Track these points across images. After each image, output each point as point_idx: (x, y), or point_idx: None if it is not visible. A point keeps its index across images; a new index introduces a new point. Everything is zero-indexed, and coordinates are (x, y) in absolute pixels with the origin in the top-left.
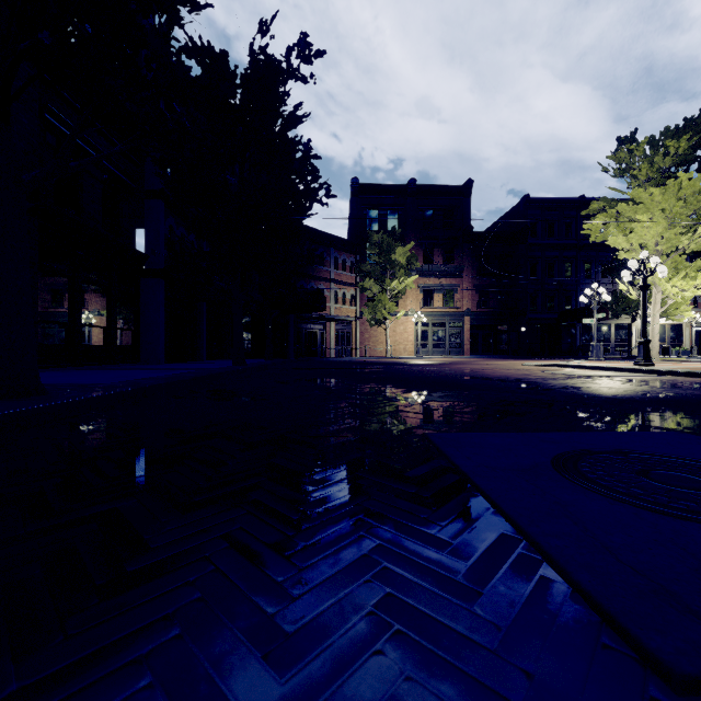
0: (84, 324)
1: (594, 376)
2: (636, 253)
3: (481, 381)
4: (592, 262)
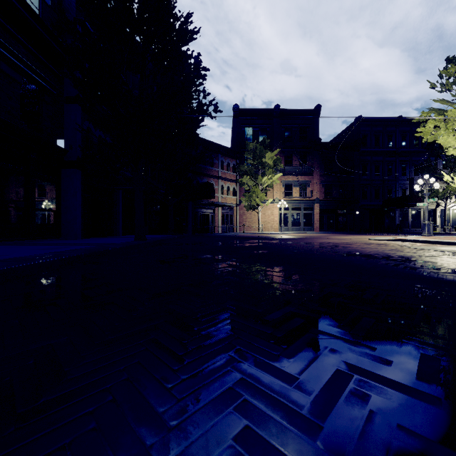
0: None
1: None
2: None
3: (371, 260)
4: (406, 164)
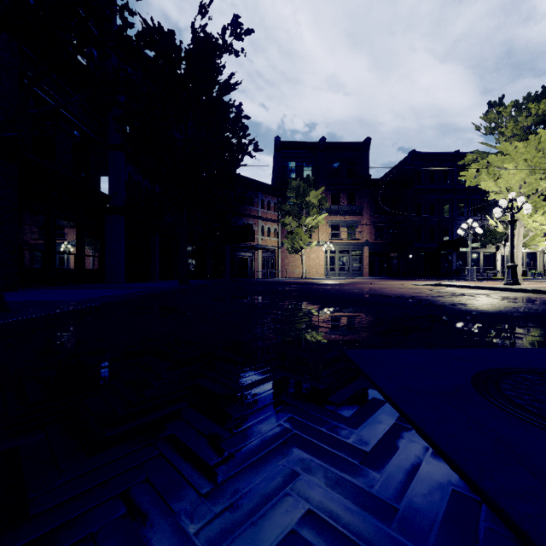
0: (58, 252)
1: (473, 294)
2: (503, 195)
3: (382, 298)
4: (465, 203)
